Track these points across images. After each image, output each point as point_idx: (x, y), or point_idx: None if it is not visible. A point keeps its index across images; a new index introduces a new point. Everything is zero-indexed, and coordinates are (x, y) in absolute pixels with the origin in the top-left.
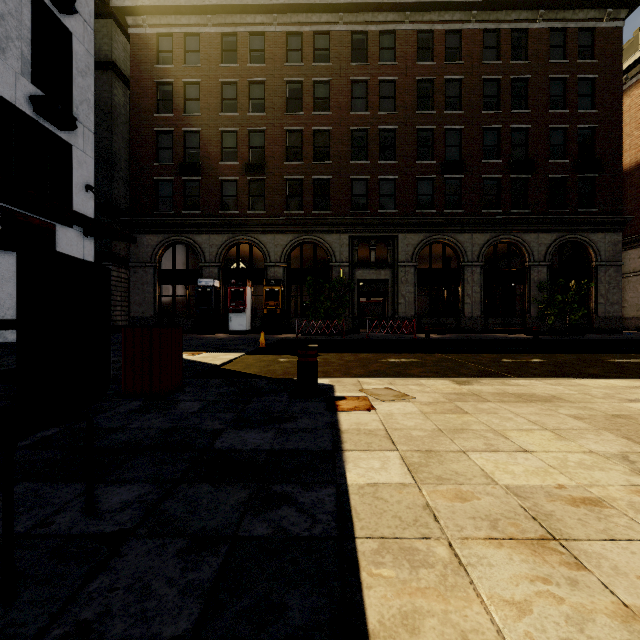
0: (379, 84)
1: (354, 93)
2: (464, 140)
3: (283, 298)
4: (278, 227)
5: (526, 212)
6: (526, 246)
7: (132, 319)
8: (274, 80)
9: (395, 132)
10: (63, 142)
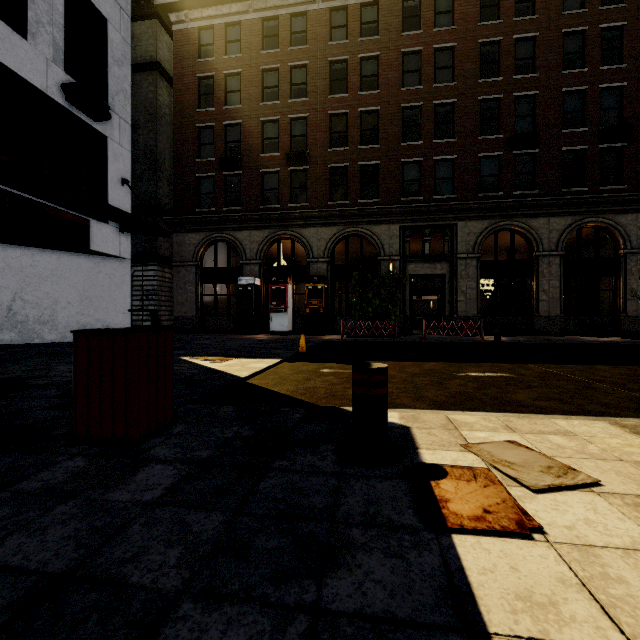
0: (434, 53)
1: (405, 67)
2: (539, 108)
3: (327, 296)
4: (321, 220)
5: (620, 188)
6: (620, 230)
7: (175, 319)
8: (317, 62)
9: (453, 106)
10: (99, 134)
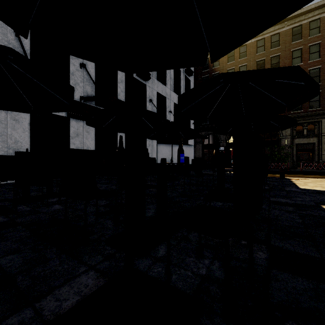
0: (309, 47)
1: (293, 56)
2: None
3: None
4: None
5: None
6: None
7: None
8: (251, 62)
9: (319, 68)
10: None
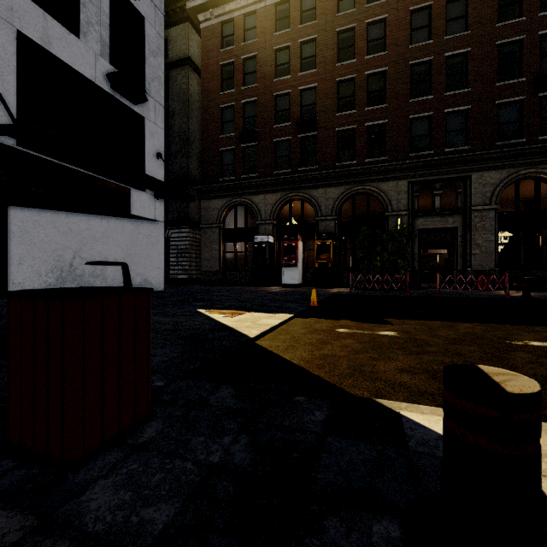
0: (445, 5)
1: (414, 24)
2: None
3: (334, 251)
4: (329, 180)
5: None
6: None
7: (202, 273)
8: (325, 34)
9: (467, 55)
10: (138, 116)
